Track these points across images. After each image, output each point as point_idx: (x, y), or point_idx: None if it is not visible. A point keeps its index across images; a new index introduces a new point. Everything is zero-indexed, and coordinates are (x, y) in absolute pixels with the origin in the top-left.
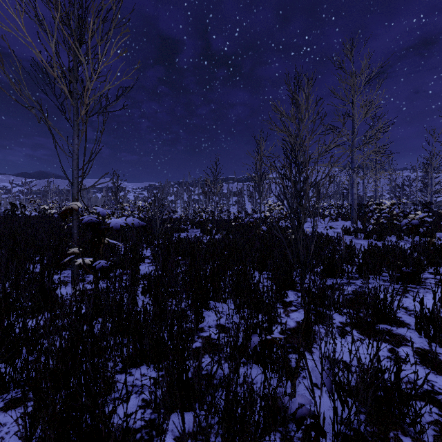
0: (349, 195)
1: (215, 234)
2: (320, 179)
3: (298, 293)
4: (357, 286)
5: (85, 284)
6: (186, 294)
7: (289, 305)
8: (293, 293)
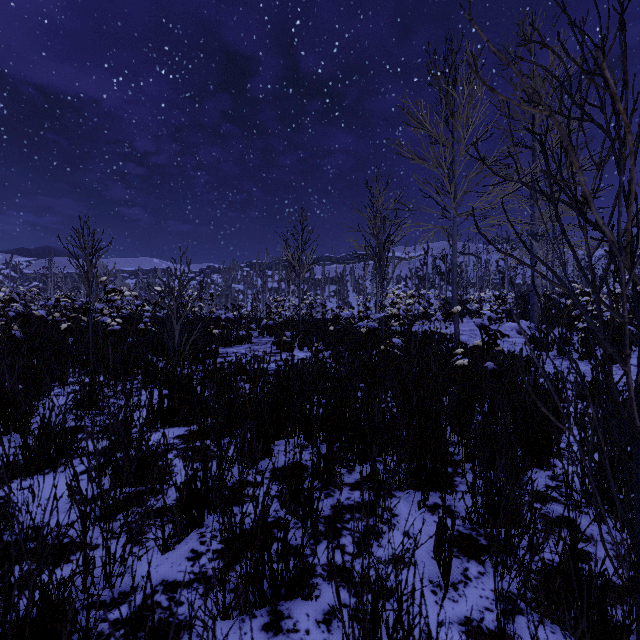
0: (506, 281)
1: (299, 348)
2: None
3: None
4: None
5: None
6: None
7: None
8: None
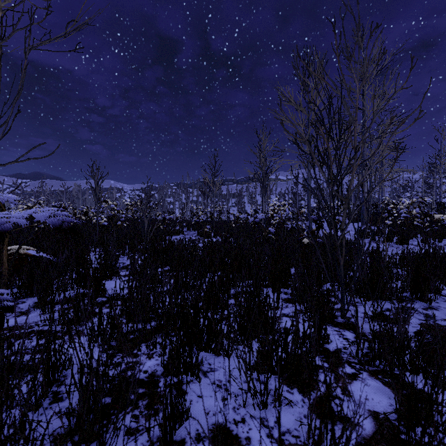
0: (352, 196)
1: (214, 237)
2: (373, 154)
3: (342, 330)
4: (422, 316)
5: (9, 316)
6: (162, 340)
7: (339, 361)
8: (335, 332)
